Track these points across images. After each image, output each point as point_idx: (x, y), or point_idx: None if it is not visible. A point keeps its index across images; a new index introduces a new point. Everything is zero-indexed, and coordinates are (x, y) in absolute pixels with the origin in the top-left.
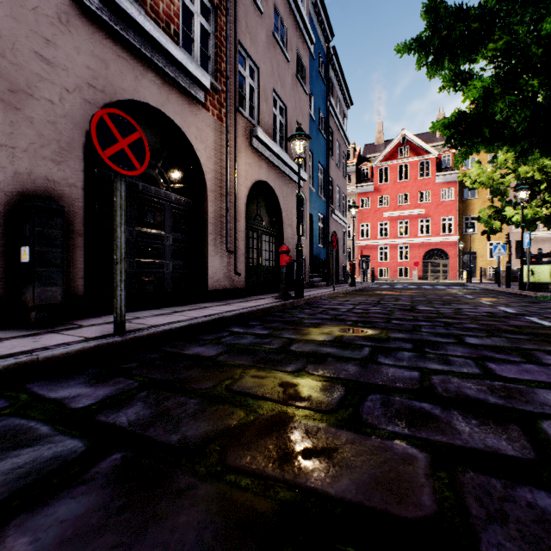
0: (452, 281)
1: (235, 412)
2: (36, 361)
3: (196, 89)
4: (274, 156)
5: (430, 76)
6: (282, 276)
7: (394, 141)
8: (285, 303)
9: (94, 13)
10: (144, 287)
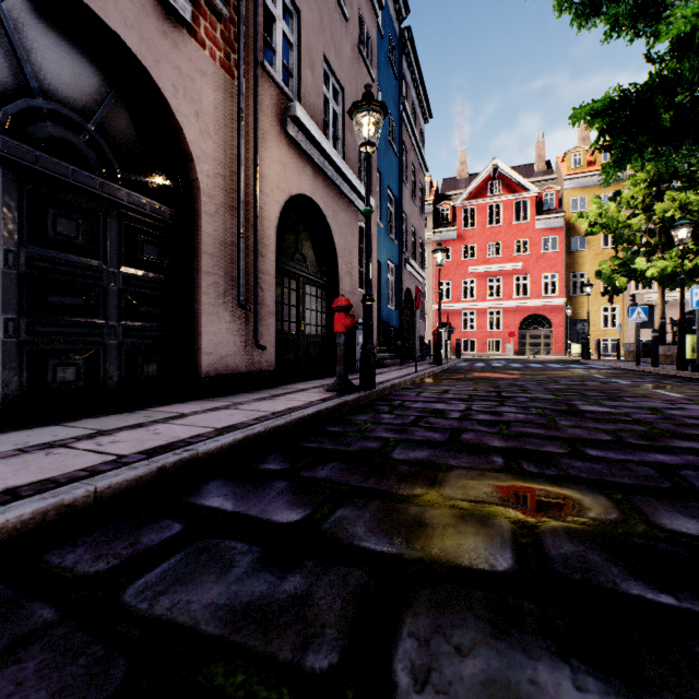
0: (557, 357)
1: None
2: None
3: None
4: (324, 159)
5: (579, 24)
6: (339, 351)
7: (483, 174)
8: (344, 401)
9: None
10: (49, 375)
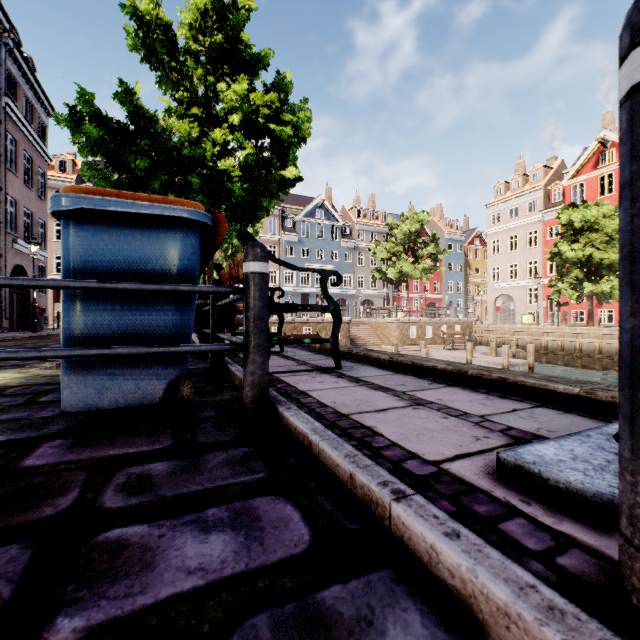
0: None
1: None
2: None
3: None
4: None
5: (82, 155)
6: None
7: None
8: None
9: None
10: None
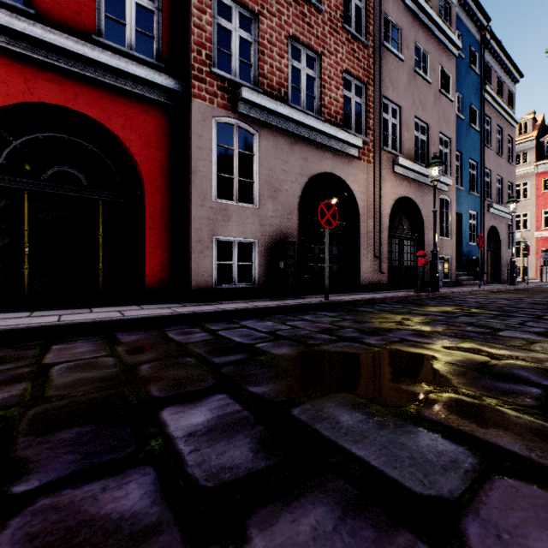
0: None
1: (382, 320)
2: (306, 305)
3: (353, 150)
4: (414, 173)
5: None
6: (419, 275)
7: None
8: (419, 294)
9: (302, 136)
10: (322, 281)
